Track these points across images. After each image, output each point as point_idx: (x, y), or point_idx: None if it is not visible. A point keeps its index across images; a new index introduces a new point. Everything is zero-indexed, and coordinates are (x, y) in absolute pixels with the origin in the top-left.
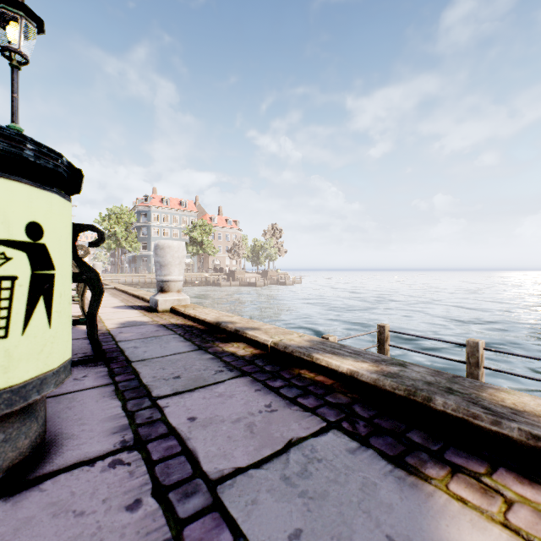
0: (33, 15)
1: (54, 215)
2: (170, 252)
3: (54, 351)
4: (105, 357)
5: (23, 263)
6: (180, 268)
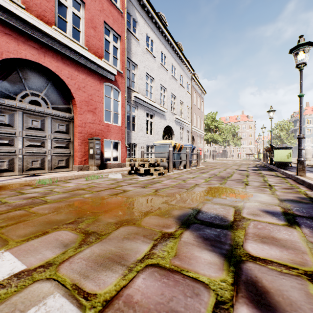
0: (274, 110)
1: (291, 151)
2: (306, 150)
3: (291, 160)
4: (291, 167)
5: (289, 154)
6: (310, 154)
